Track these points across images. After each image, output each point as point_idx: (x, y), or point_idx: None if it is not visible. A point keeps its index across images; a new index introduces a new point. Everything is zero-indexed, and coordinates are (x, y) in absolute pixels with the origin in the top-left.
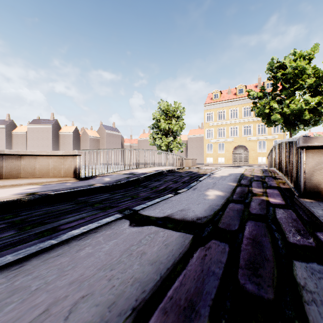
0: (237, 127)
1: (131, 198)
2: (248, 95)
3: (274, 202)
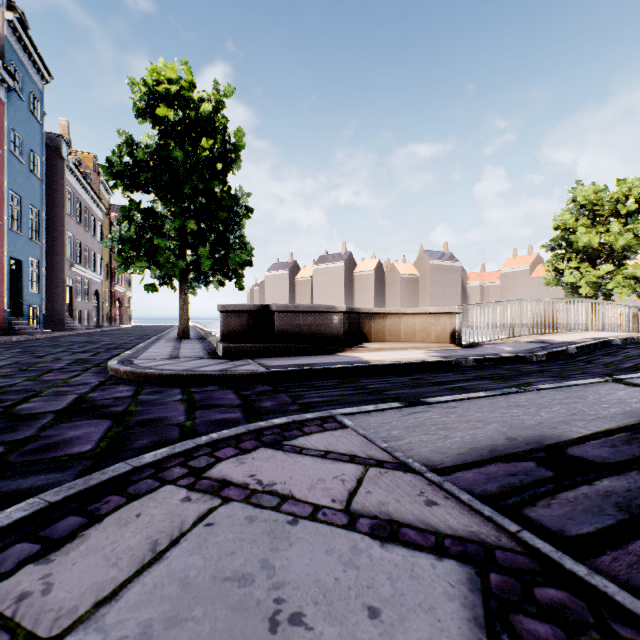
0: None
1: (581, 373)
2: None
3: None
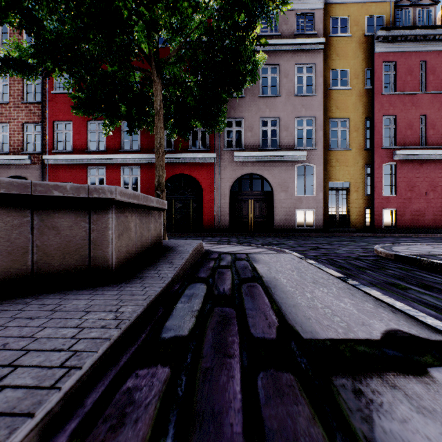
0: None
1: None
2: None
3: None
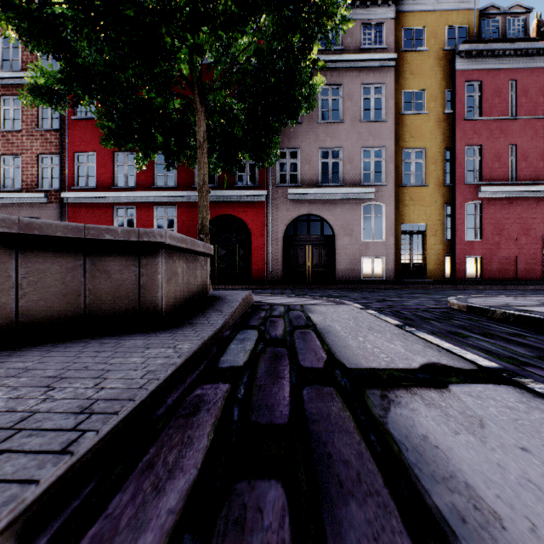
0: None
1: None
2: None
3: None
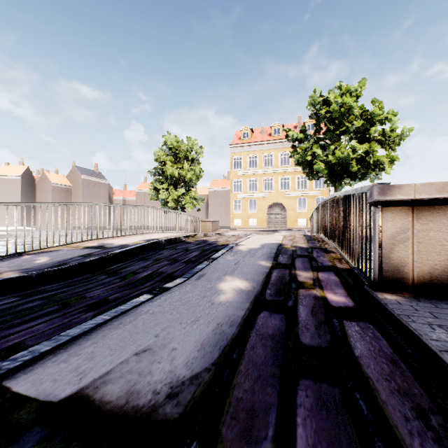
0: (273, 179)
1: (59, 307)
2: (286, 135)
3: (337, 303)
